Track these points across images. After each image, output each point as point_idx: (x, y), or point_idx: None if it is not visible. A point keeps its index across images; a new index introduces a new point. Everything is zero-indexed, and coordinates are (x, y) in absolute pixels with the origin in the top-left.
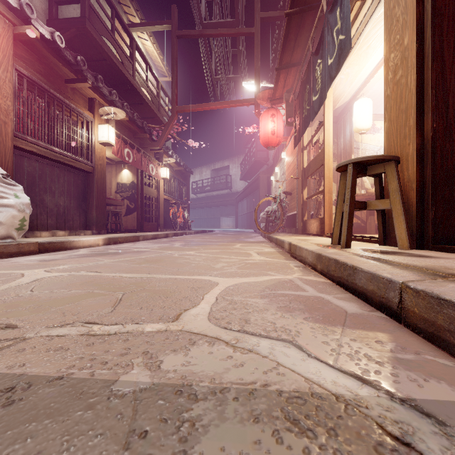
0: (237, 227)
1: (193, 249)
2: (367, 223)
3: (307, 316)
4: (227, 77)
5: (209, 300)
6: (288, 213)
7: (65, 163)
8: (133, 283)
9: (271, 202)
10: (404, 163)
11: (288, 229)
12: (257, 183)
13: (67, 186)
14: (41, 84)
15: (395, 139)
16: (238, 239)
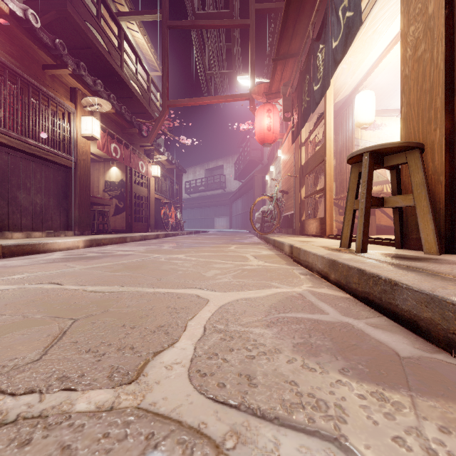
0: (231, 227)
1: (183, 251)
2: None
3: (343, 364)
4: (221, 73)
5: (193, 332)
6: (285, 213)
7: (42, 157)
8: (96, 301)
9: (266, 202)
10: (429, 153)
11: (284, 229)
12: (252, 182)
13: (45, 183)
14: (13, 67)
15: (416, 125)
16: (232, 241)
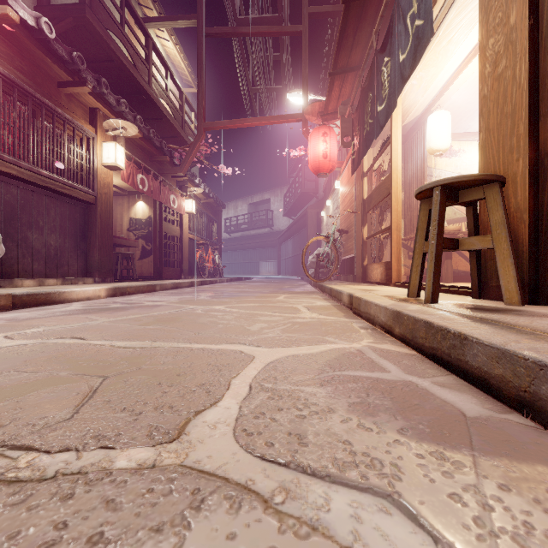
0: (279, 273)
1: (223, 302)
2: (442, 269)
3: (402, 424)
4: (267, 89)
5: (238, 390)
6: (344, 256)
7: (57, 191)
8: (126, 357)
9: (322, 243)
10: (510, 187)
11: (343, 276)
12: (305, 219)
13: (61, 221)
14: (23, 85)
15: (496, 154)
16: (281, 289)
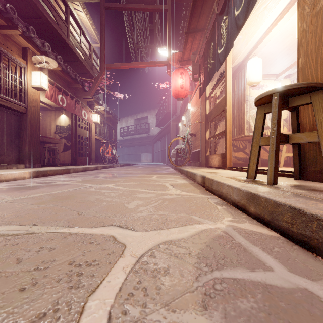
0: (153, 161)
1: (114, 181)
2: None
3: None
4: (145, 46)
5: None
6: (193, 150)
7: None
8: None
9: (179, 142)
10: None
11: (193, 162)
12: (168, 128)
13: None
14: None
15: (314, 72)
16: (154, 171)
